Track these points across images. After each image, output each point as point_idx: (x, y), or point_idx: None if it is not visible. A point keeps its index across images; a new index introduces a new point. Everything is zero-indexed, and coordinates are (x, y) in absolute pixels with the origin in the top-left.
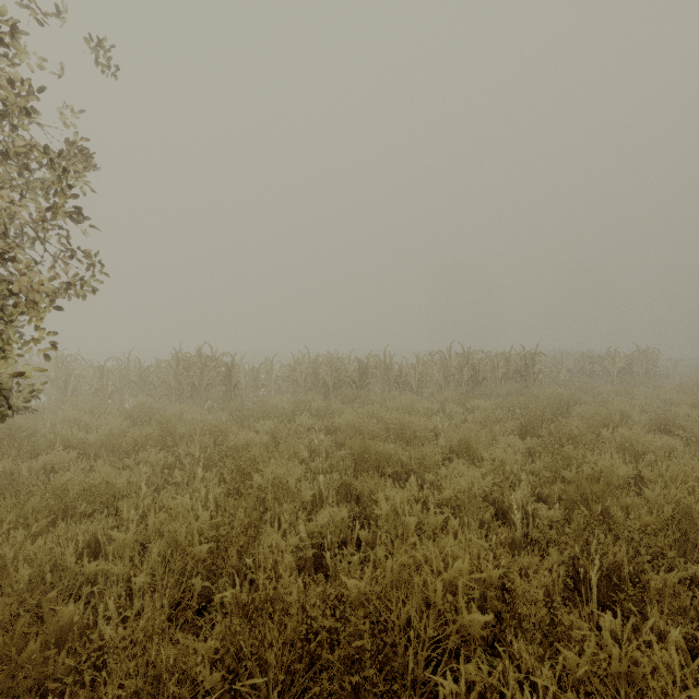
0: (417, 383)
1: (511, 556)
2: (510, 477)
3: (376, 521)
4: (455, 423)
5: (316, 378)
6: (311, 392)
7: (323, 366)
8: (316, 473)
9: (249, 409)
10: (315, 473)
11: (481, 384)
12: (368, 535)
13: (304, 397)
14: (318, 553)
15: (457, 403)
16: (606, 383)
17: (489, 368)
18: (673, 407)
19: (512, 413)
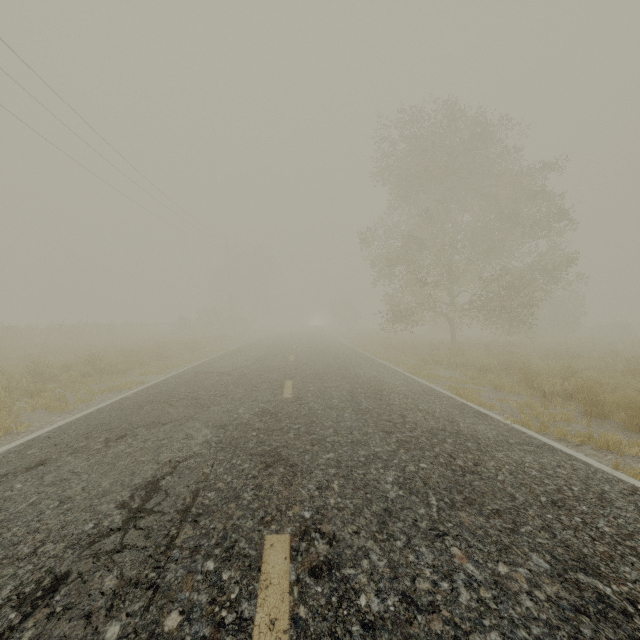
0: None
1: None
2: None
3: None
4: None
5: None
6: None
7: None
8: None
9: None
10: None
11: None
12: None
13: None
14: None
15: None
16: None
17: None
18: None
19: None
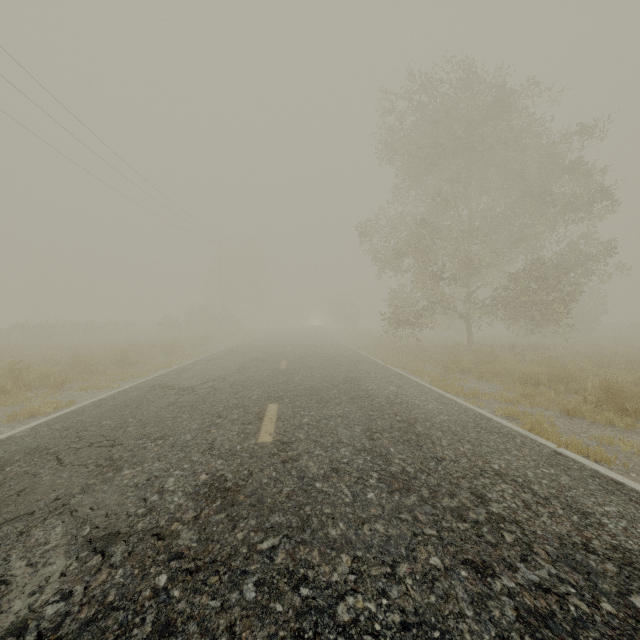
0: None
1: None
2: None
3: None
4: None
5: None
6: None
7: None
8: None
9: None
10: None
11: None
12: None
13: None
14: None
15: None
16: None
17: None
18: None
19: None
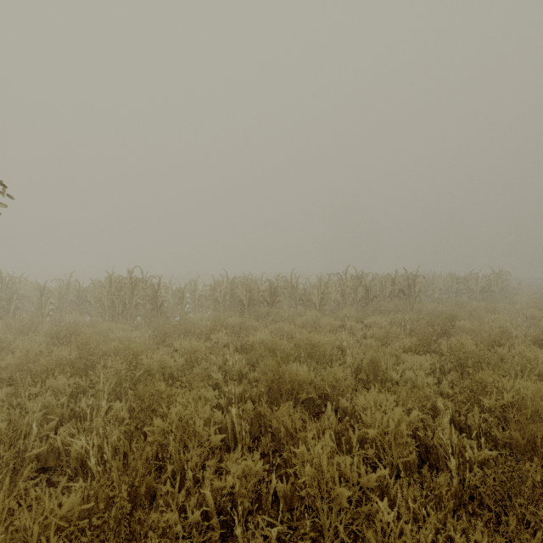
0: (320, 301)
1: (451, 514)
2: (427, 405)
3: (293, 466)
4: (357, 338)
5: (233, 296)
6: (228, 310)
7: (239, 286)
8: (229, 397)
9: (173, 325)
10: (228, 398)
11: (372, 302)
12: (286, 487)
13: (221, 314)
14: (227, 518)
15: (355, 319)
16: (471, 300)
17: (378, 288)
18: (542, 323)
19: (403, 327)
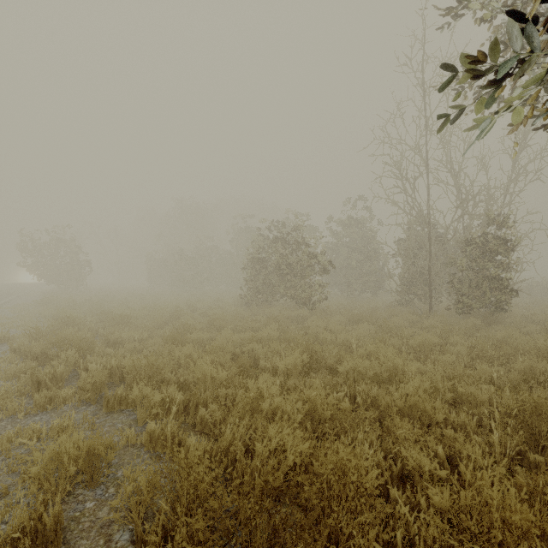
0: None
1: None
2: None
3: None
4: None
5: None
6: None
7: None
8: None
9: None
10: None
11: None
12: None
13: None
14: None
15: None
16: None
17: None
18: None
19: None
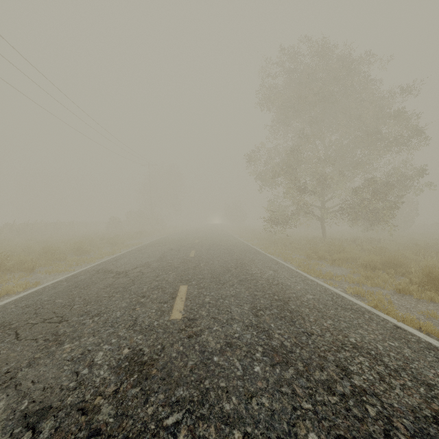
0: None
1: None
2: None
3: None
4: None
5: None
6: None
7: None
8: None
9: None
10: None
11: None
12: None
13: None
14: None
15: None
16: None
17: None
18: None
19: None
